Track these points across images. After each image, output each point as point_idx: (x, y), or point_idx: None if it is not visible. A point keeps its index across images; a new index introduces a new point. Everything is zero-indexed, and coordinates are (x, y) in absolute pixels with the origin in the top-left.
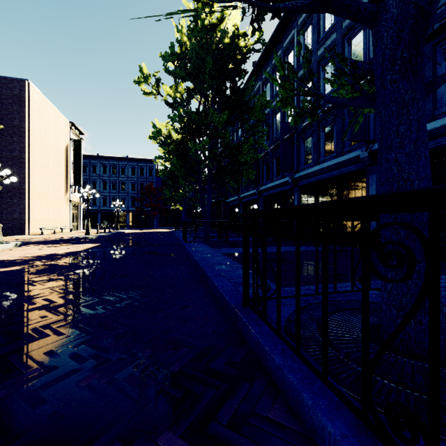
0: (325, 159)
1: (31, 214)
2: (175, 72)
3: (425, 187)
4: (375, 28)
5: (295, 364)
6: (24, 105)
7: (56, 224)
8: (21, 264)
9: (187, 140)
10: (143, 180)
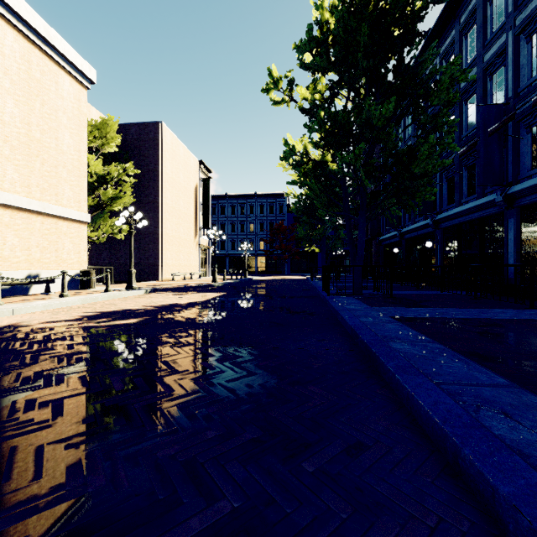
0: None
1: (163, 259)
2: (314, 63)
3: None
4: None
5: None
6: (158, 148)
7: (186, 270)
8: (139, 316)
9: (325, 161)
10: (273, 218)
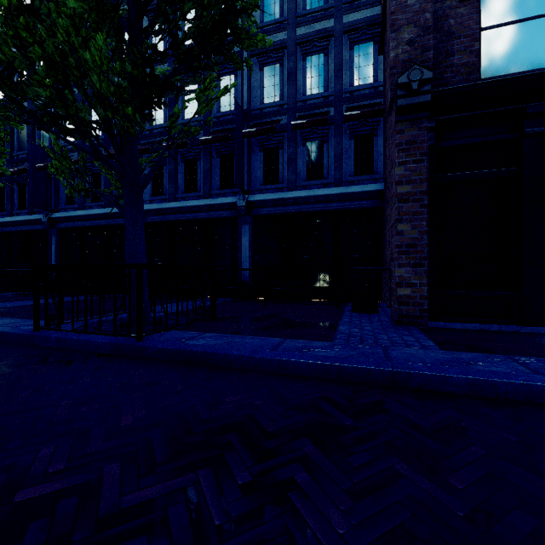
0: (92, 205)
1: None
2: None
3: (143, 257)
4: (124, 181)
5: (85, 337)
6: None
7: None
8: None
9: None
10: None
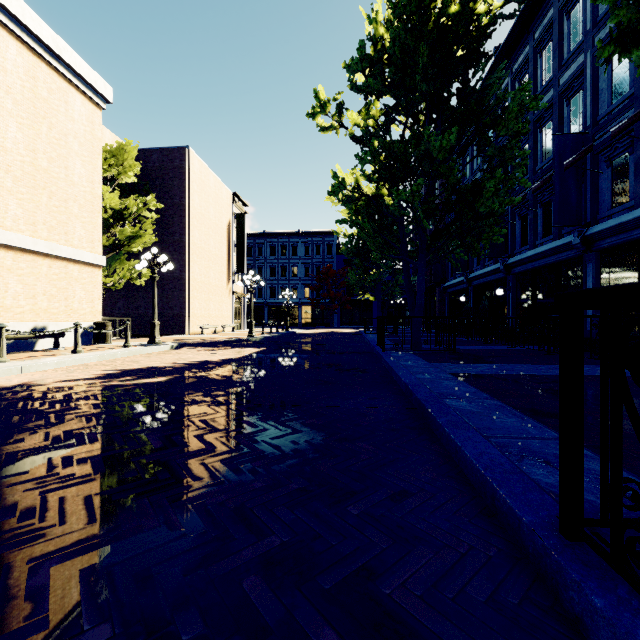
0: None
1: (191, 309)
2: (367, 85)
3: None
4: None
5: None
6: (184, 178)
7: (218, 322)
8: (168, 374)
9: (381, 195)
10: (320, 260)
